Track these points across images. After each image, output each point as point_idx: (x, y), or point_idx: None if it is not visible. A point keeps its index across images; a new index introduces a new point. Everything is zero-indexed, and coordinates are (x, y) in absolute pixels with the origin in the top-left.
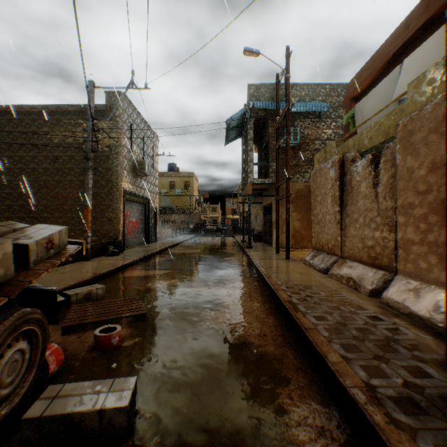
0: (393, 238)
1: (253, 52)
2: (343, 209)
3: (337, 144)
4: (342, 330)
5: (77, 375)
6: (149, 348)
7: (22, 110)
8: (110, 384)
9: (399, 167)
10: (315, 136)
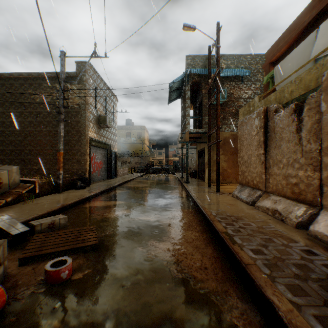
0: (318, 177)
1: (191, 27)
2: (267, 152)
3: (260, 99)
4: (281, 266)
5: (19, 316)
6: (96, 282)
7: (12, 77)
8: None
9: (325, 113)
10: (238, 95)
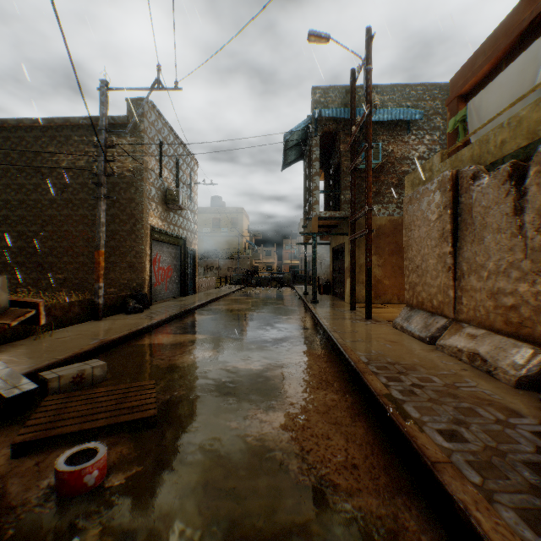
0: None
1: (321, 36)
2: (457, 250)
3: (442, 158)
4: (502, 468)
5: None
6: (150, 493)
7: (21, 125)
8: None
9: None
10: (402, 154)
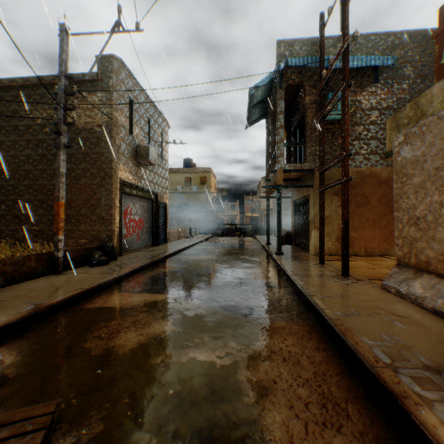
0: None
1: None
2: None
3: None
4: None
5: None
6: None
7: (1, 86)
8: None
9: None
10: (369, 105)
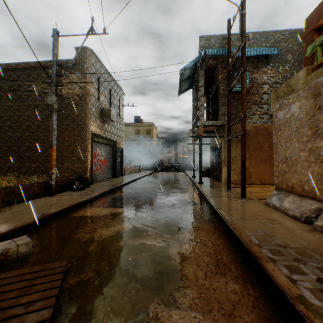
0: None
1: None
2: None
3: (307, 73)
4: None
5: None
6: None
7: (9, 68)
8: None
9: None
10: (262, 80)
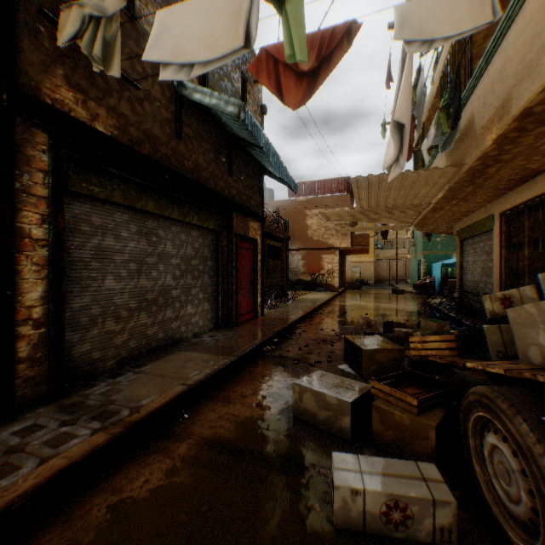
0: None
1: None
2: None
3: None
4: None
5: None
6: None
7: None
8: (365, 479)
9: None
10: None
